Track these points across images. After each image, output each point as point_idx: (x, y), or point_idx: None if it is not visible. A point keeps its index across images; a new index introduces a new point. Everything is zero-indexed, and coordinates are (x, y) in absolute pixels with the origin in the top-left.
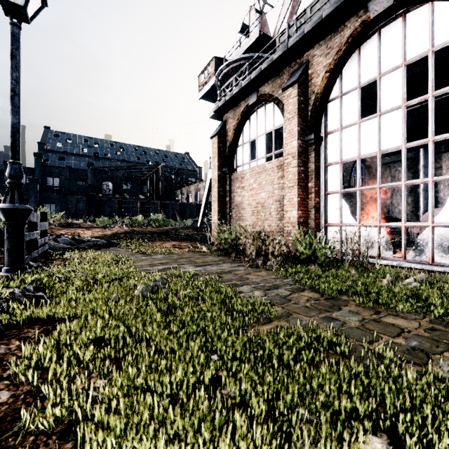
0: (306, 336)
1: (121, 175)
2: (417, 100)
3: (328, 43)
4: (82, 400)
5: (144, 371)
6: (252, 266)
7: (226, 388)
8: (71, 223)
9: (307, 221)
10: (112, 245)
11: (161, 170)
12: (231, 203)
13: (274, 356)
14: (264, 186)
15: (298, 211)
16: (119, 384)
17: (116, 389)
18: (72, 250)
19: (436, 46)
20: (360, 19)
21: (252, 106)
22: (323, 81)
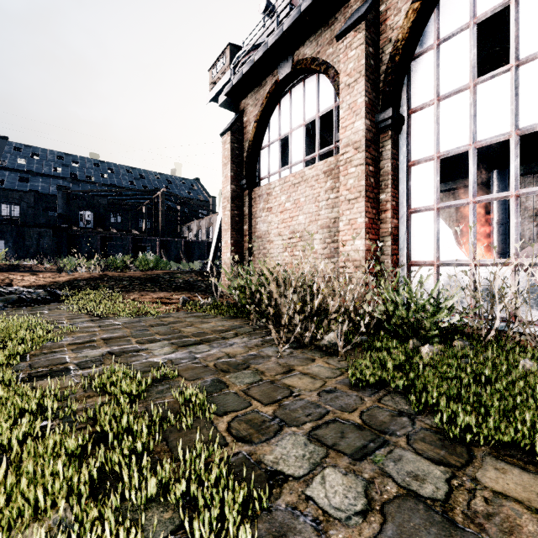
0: None
1: (105, 203)
2: None
3: None
4: None
5: None
6: (291, 343)
7: None
8: (16, 265)
9: (378, 257)
10: (57, 298)
11: (160, 197)
12: (251, 234)
13: None
14: (303, 206)
15: (365, 240)
16: None
17: None
18: None
19: None
20: None
21: (284, 83)
22: (407, 18)
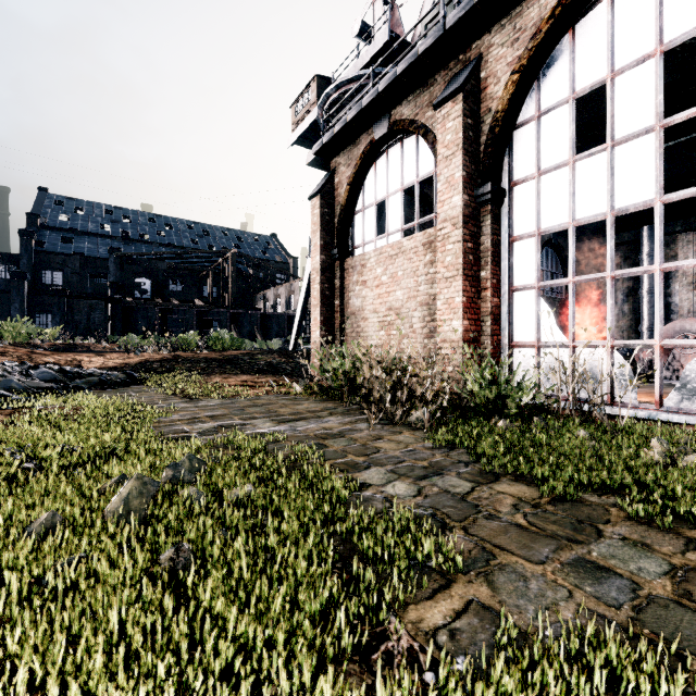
0: (584, 678)
1: (164, 268)
2: (686, 115)
3: (517, 20)
4: None
5: None
6: (383, 421)
7: None
8: (73, 344)
9: (478, 338)
10: (135, 381)
11: (230, 260)
12: (343, 310)
13: None
14: (401, 280)
15: (463, 321)
16: None
17: None
18: (55, 392)
19: None
20: None
21: (380, 143)
22: (507, 90)
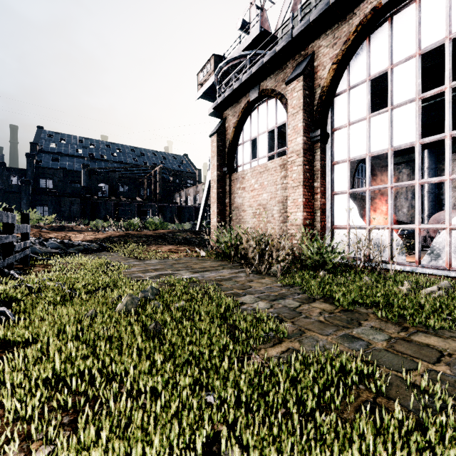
0: (328, 366)
1: (117, 177)
2: (433, 92)
3: (335, 32)
4: None
5: (104, 440)
6: (254, 272)
7: (227, 454)
8: (63, 226)
9: (312, 223)
10: (104, 249)
11: (158, 171)
12: (231, 205)
13: (292, 401)
14: (266, 187)
15: (303, 213)
16: None
17: None
18: (60, 255)
19: (454, 33)
20: (371, 5)
21: (254, 103)
22: (329, 74)
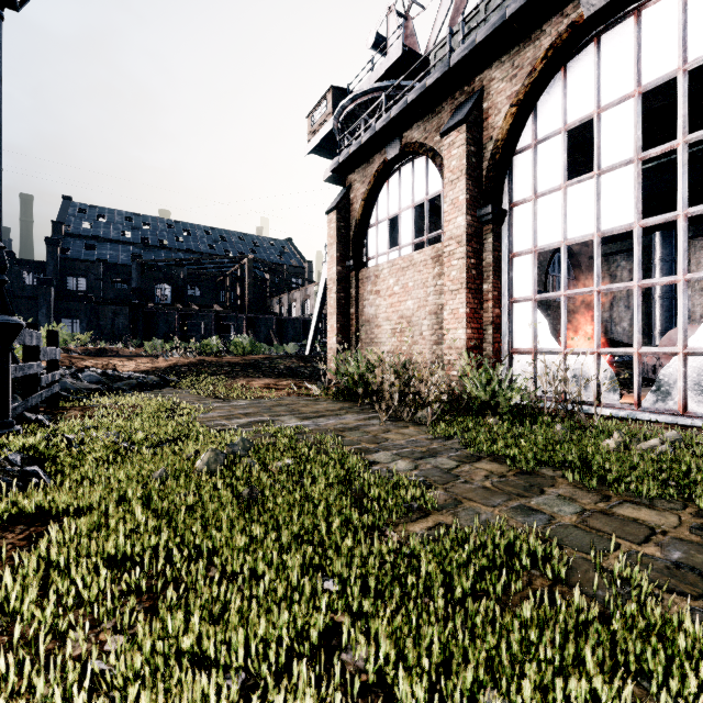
0: (490, 544)
1: (184, 274)
2: (660, 150)
3: (515, 59)
4: (70, 688)
5: (195, 623)
6: (392, 418)
7: (350, 649)
8: (103, 349)
9: (481, 345)
10: (168, 384)
11: (247, 265)
12: (358, 318)
13: (437, 585)
14: (412, 290)
15: (466, 329)
16: (147, 651)
17: (142, 660)
18: (102, 393)
19: (691, 62)
20: (567, 19)
21: (393, 163)
22: (506, 121)
